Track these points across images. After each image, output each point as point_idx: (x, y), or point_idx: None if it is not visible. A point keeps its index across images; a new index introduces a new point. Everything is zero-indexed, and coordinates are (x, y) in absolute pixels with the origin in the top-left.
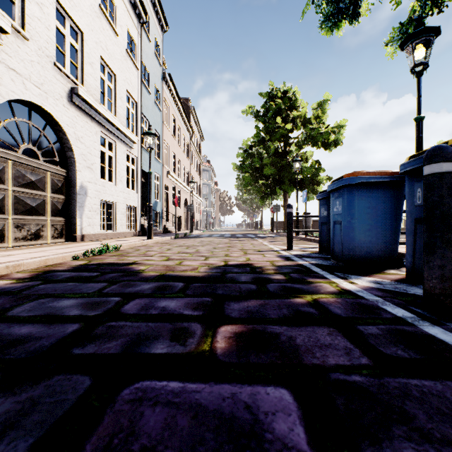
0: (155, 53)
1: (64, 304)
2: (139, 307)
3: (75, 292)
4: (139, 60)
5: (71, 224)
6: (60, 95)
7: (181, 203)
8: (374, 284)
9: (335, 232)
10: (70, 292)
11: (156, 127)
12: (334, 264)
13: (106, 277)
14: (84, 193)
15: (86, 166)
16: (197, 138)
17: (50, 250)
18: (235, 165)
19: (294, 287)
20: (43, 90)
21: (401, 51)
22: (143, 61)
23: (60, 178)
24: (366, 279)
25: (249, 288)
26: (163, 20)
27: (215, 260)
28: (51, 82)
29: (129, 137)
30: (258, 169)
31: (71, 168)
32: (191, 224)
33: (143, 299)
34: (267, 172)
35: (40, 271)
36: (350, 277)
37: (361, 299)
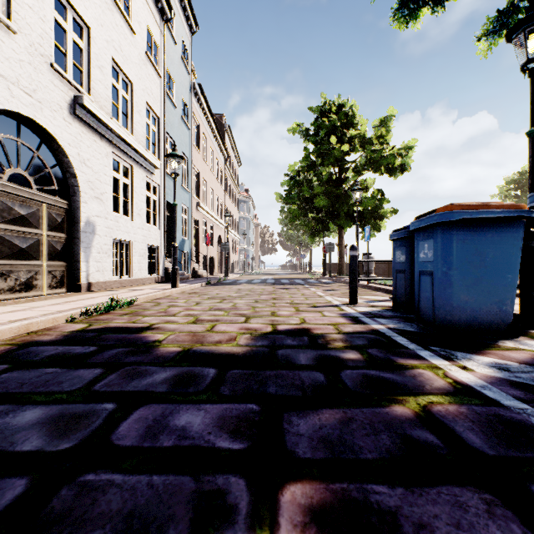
0: (182, 58)
1: (23, 419)
2: (143, 428)
3: (49, 390)
4: (162, 66)
5: (74, 269)
6: (59, 106)
7: (213, 241)
8: (499, 372)
9: (422, 286)
10: (42, 388)
11: (183, 149)
12: (422, 330)
13: (106, 357)
14: (91, 230)
15: (94, 196)
16: (233, 163)
17: (41, 307)
18: (279, 195)
19: (381, 377)
20: (36, 98)
21: (507, 42)
22: (167, 67)
23: (60, 211)
24: (481, 360)
25: (315, 380)
26: (192, 18)
27: (259, 322)
28: (46, 88)
29: (149, 160)
30: (307, 200)
31: (74, 199)
32: (225, 267)
33: (152, 408)
34: (319, 204)
35: (15, 344)
36: (456, 357)
37: (499, 408)
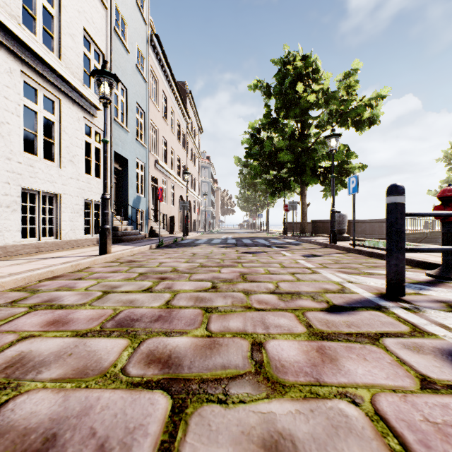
0: (137, 3)
1: None
2: None
3: None
4: None
5: None
6: None
7: (174, 201)
8: None
9: None
10: None
11: (139, 100)
12: None
13: None
14: None
15: None
16: (195, 129)
17: None
18: (237, 159)
19: None
20: None
21: None
22: (117, 4)
23: None
24: None
25: None
26: None
27: None
28: None
29: (86, 96)
30: (270, 155)
31: None
32: (184, 226)
33: None
34: (283, 158)
35: None
36: None
37: None
